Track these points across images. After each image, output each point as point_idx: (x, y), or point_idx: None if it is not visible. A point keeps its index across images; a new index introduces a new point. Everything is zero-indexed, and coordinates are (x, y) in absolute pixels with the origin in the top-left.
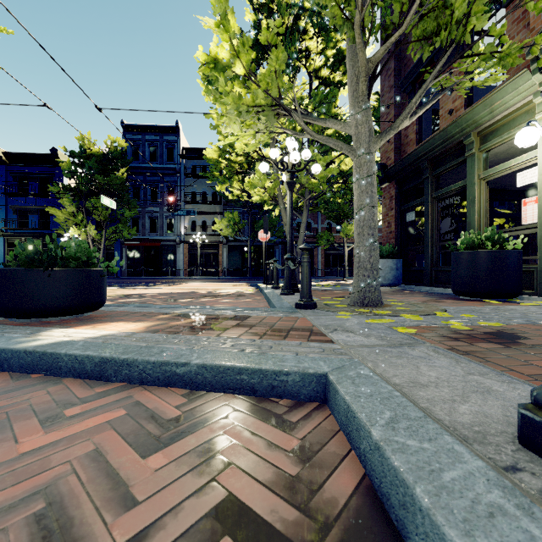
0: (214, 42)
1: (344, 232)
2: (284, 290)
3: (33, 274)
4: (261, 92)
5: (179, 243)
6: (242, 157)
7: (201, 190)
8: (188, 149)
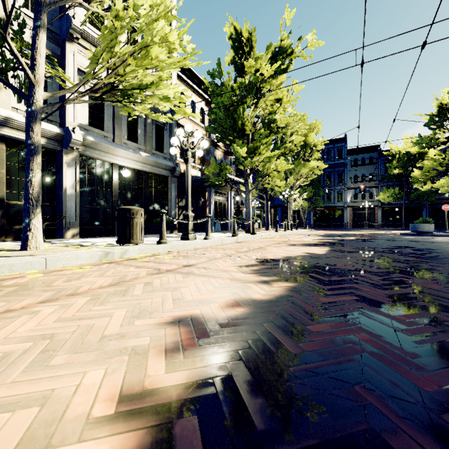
0: None
1: None
2: None
3: (427, 225)
4: None
5: (346, 207)
6: (434, 173)
7: (360, 173)
8: (352, 149)
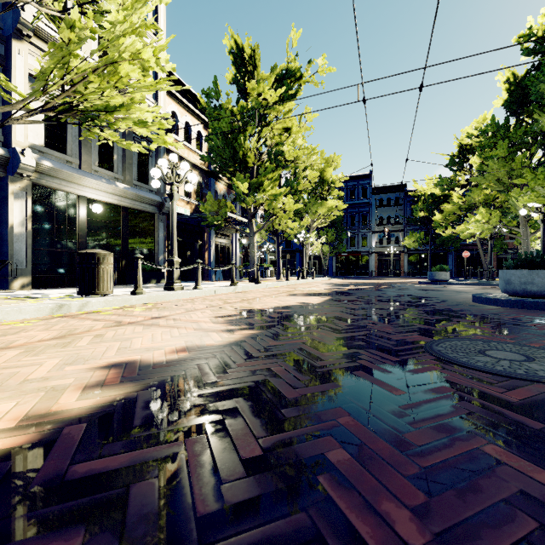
0: (477, 216)
1: (517, 241)
2: (490, 279)
3: (443, 273)
4: (490, 225)
5: (371, 253)
6: (454, 217)
7: (386, 215)
8: (377, 188)
